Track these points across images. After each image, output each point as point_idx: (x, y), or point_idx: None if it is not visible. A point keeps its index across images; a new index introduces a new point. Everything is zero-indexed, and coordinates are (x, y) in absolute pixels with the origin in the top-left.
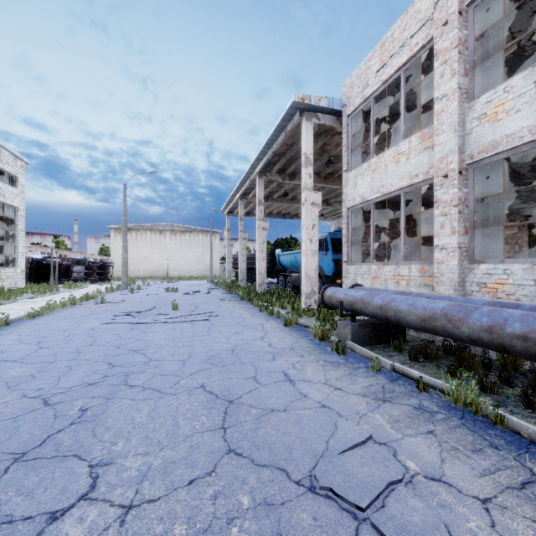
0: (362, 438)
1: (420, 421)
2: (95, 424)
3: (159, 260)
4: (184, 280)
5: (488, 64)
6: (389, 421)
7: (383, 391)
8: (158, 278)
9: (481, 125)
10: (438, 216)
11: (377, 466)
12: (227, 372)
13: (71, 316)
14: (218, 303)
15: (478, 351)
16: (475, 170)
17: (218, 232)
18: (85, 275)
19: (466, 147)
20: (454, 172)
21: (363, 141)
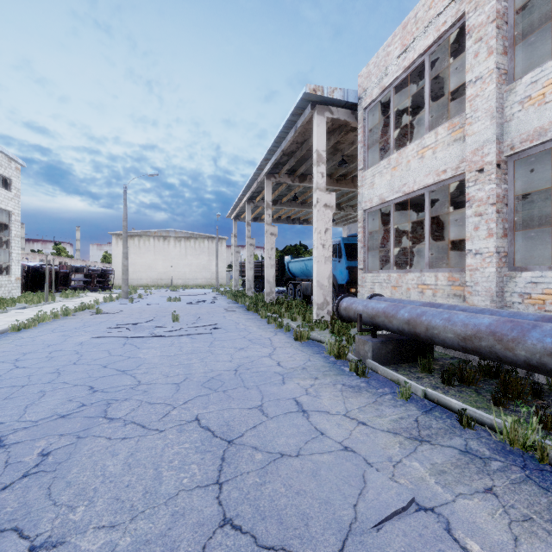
0: (401, 502)
1: (471, 473)
2: (53, 476)
3: (163, 268)
4: (189, 289)
5: (523, 48)
6: (432, 473)
7: (417, 427)
8: (162, 286)
9: (525, 109)
10: (471, 216)
11: (428, 551)
12: (228, 399)
13: (61, 329)
14: (222, 314)
15: (520, 372)
16: (515, 163)
17: (224, 238)
18: (85, 283)
19: (505, 137)
20: (491, 166)
21: (381, 137)
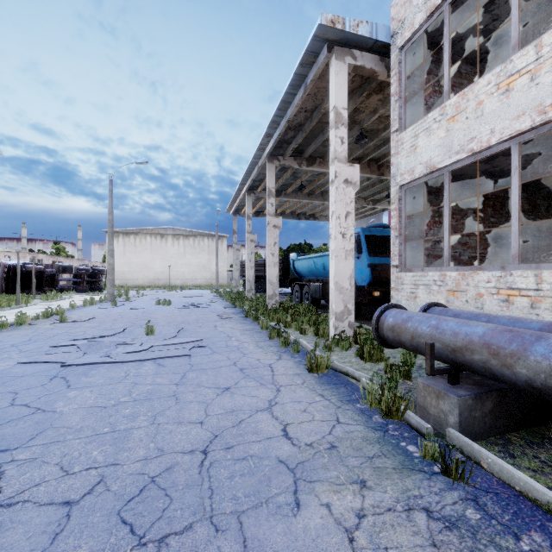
0: None
1: None
2: None
3: (160, 268)
4: (187, 290)
5: None
6: None
7: None
8: (159, 287)
9: None
10: None
11: None
12: None
13: None
14: (214, 322)
15: None
16: None
17: (225, 236)
18: (74, 283)
19: None
20: None
21: (422, 88)
